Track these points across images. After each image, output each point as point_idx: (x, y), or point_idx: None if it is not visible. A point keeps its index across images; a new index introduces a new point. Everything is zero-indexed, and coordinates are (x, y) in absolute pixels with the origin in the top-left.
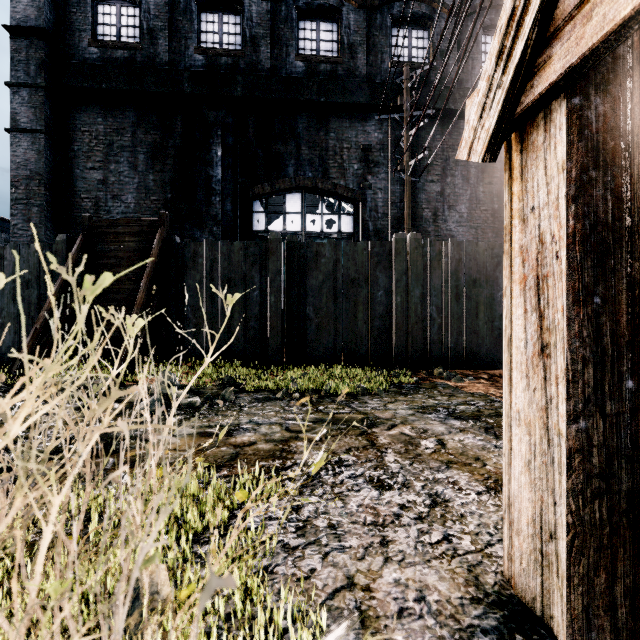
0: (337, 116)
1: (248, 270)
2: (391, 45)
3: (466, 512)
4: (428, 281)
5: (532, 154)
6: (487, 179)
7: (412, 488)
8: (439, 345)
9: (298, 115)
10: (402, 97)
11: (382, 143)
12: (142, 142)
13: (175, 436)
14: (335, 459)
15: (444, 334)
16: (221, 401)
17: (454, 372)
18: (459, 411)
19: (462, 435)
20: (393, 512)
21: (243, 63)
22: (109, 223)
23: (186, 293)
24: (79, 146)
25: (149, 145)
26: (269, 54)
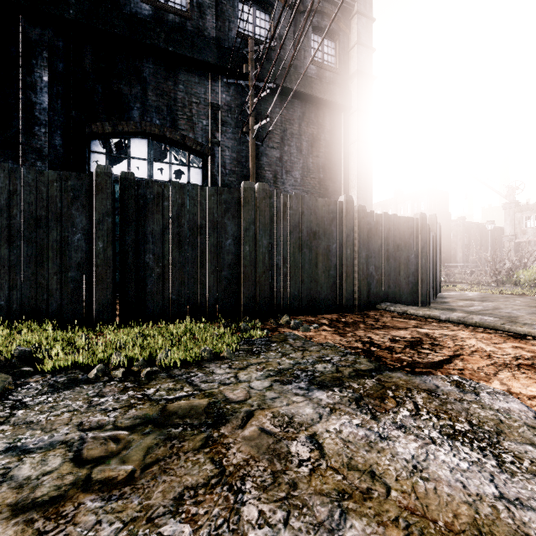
0: (186, 70)
1: (66, 208)
2: (238, 17)
3: None
4: (275, 231)
5: None
6: (315, 152)
7: None
8: (285, 293)
9: (144, 58)
10: (248, 66)
11: (230, 105)
12: None
13: None
14: None
15: (289, 283)
16: None
17: (299, 319)
18: (319, 374)
19: (336, 420)
20: None
21: None
22: None
23: None
24: None
25: None
26: None
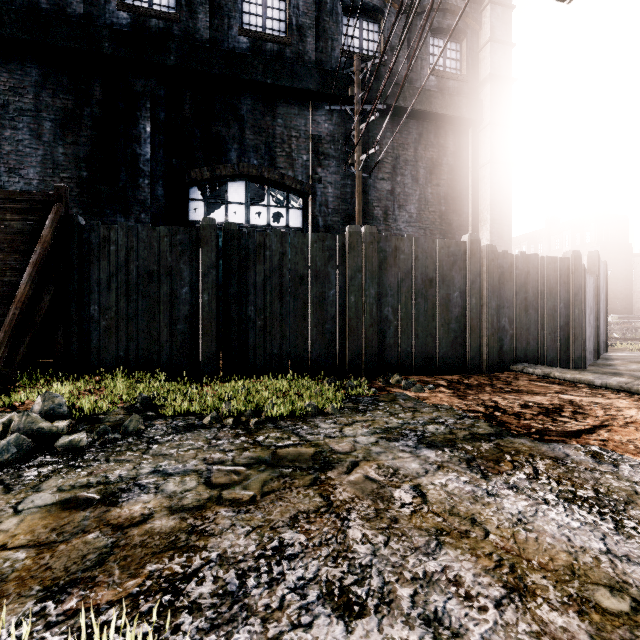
0: (285, 101)
1: (175, 262)
2: (342, 33)
3: None
4: (384, 279)
5: None
6: (435, 181)
7: (397, 605)
8: (395, 349)
9: (242, 95)
10: (353, 88)
11: (332, 135)
12: (48, 107)
13: (17, 513)
14: (273, 543)
15: (400, 337)
16: None
17: (412, 379)
18: (429, 434)
19: (442, 475)
20: None
21: (177, 29)
22: None
23: None
24: None
25: (58, 111)
26: (208, 23)
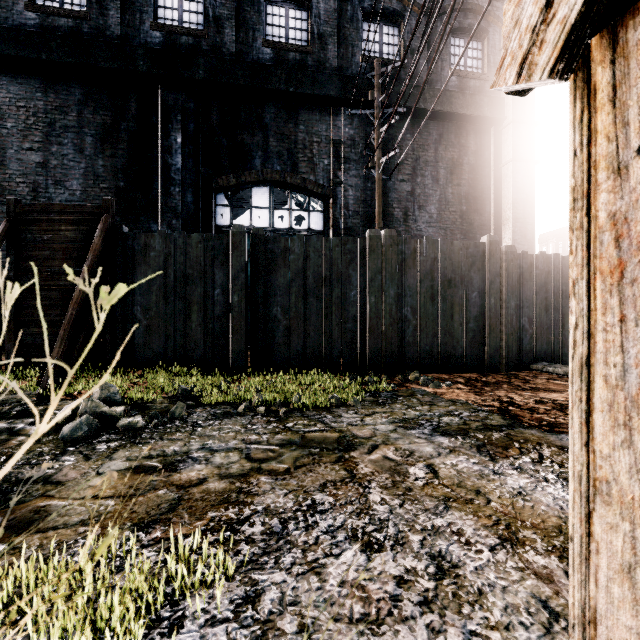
0: (307, 108)
1: (208, 266)
2: (362, 39)
3: (484, 585)
4: (403, 280)
5: (638, 60)
6: (456, 181)
7: (408, 546)
8: (414, 348)
9: (265, 104)
10: (373, 93)
11: (353, 139)
12: (90, 123)
13: (100, 474)
14: (307, 502)
15: (419, 336)
16: (115, 472)
17: (430, 376)
18: (444, 424)
19: (454, 457)
20: (389, 593)
21: (206, 44)
22: (41, 208)
23: (8, 283)
24: (13, 123)
25: (98, 127)
26: (234, 37)
